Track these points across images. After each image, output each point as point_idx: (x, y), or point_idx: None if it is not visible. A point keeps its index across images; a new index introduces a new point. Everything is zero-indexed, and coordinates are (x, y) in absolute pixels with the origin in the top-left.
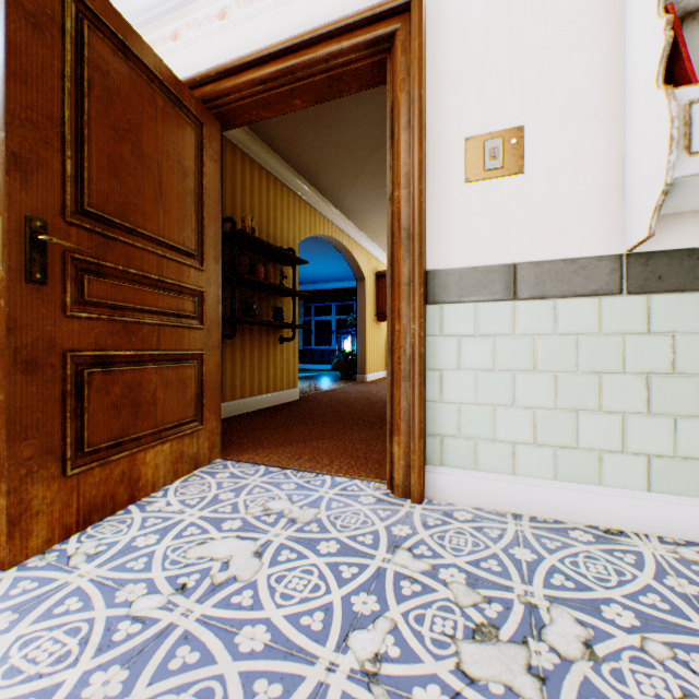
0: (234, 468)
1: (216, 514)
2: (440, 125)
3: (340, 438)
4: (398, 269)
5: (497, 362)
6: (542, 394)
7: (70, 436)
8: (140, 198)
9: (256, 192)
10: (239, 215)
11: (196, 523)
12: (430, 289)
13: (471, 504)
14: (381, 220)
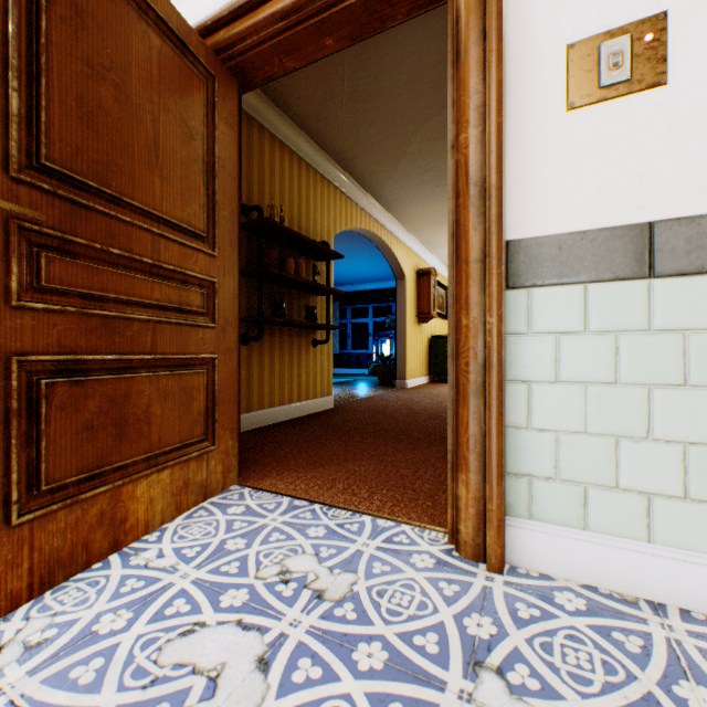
0: (251, 498)
1: (216, 577)
2: (528, 32)
3: (380, 459)
4: (465, 240)
5: (620, 370)
6: (699, 422)
7: (16, 471)
8: (126, 158)
9: (286, 180)
10: (267, 204)
11: (186, 592)
12: (513, 268)
13: (577, 578)
14: (424, 211)
